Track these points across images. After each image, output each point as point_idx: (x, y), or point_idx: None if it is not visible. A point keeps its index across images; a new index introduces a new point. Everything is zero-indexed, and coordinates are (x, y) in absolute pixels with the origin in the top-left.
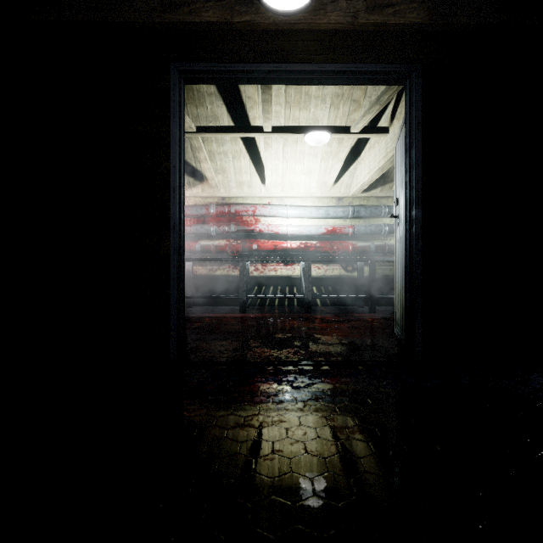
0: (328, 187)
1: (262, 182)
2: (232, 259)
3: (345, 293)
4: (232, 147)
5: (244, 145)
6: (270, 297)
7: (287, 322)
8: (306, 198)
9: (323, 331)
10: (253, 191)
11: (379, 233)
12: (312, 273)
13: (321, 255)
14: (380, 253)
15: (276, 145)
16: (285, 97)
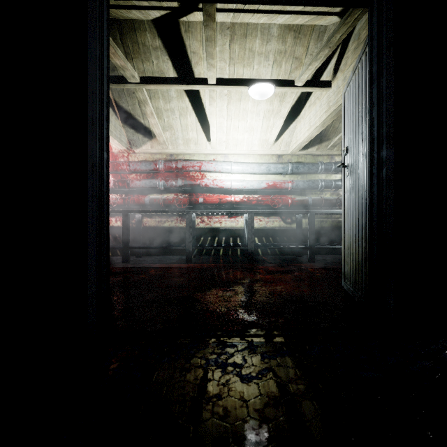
0: (269, 145)
1: (208, 140)
2: (179, 211)
3: (285, 243)
4: (178, 104)
5: (190, 102)
6: (215, 248)
7: (231, 274)
8: (249, 155)
9: (269, 284)
10: (199, 148)
11: (316, 188)
12: (254, 225)
13: (263, 208)
14: (317, 206)
15: (220, 103)
16: (229, 52)
